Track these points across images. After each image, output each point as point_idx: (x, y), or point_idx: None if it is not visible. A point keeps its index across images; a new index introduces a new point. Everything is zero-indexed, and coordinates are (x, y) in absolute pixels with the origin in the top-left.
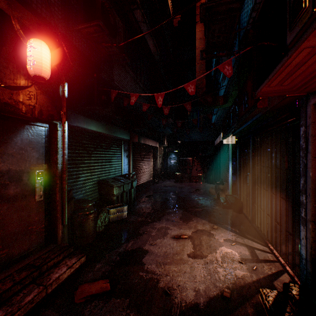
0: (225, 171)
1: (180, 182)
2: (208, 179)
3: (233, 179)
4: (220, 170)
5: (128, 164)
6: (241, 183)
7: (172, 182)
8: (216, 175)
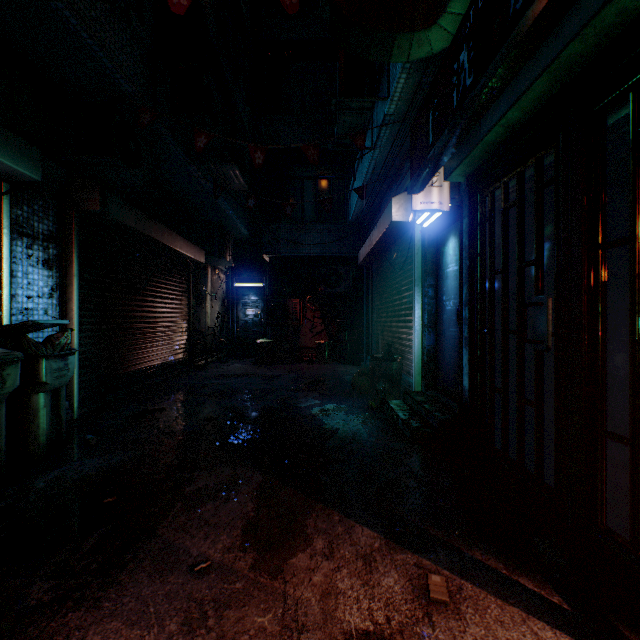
0: (395, 324)
1: (270, 364)
2: (340, 353)
3: (427, 342)
4: (372, 328)
5: (58, 296)
6: (476, 348)
7: (247, 366)
8: (359, 343)
